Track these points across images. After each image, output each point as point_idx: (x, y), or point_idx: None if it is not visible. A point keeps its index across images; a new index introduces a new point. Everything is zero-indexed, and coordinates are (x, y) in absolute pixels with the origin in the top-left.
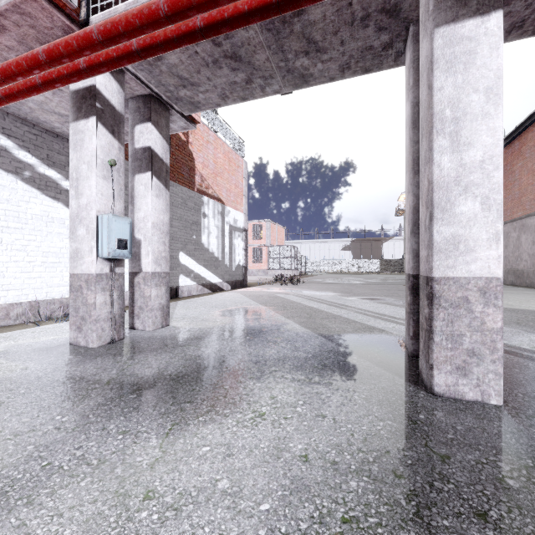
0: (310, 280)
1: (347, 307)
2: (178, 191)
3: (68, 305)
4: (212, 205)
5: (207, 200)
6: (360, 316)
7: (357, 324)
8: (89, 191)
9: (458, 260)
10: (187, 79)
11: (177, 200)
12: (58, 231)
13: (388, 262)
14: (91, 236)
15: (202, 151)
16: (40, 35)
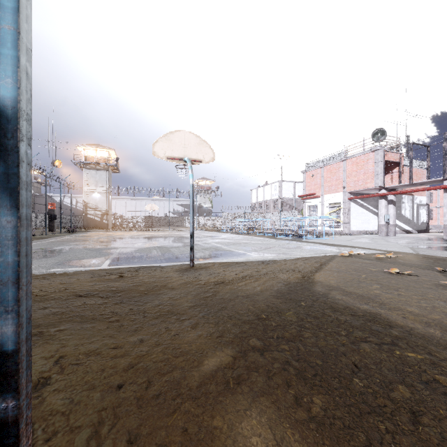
0: None
1: None
2: None
3: (365, 232)
4: (406, 197)
5: (404, 196)
6: None
7: None
8: (382, 211)
9: (446, 222)
10: (401, 187)
11: None
12: (363, 215)
13: None
14: (383, 218)
15: None
16: (375, 189)
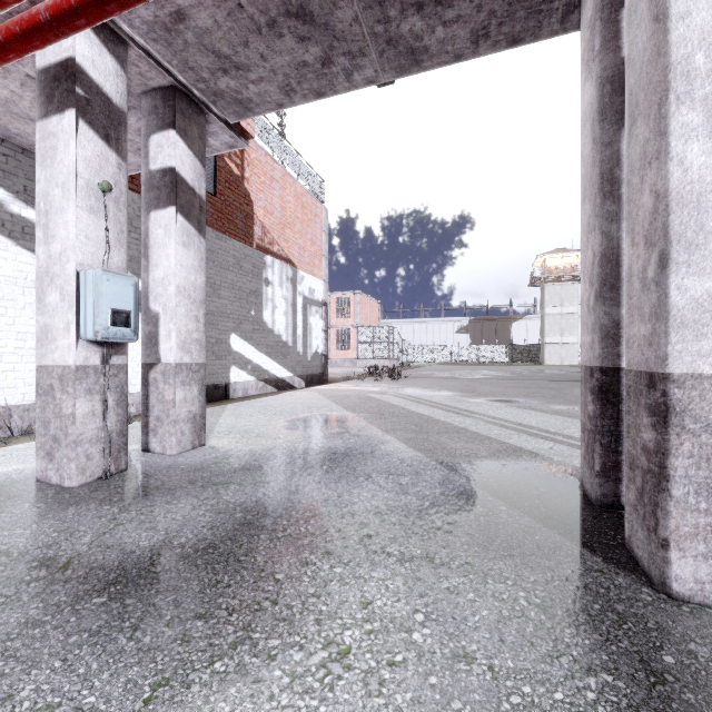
0: (415, 373)
1: (473, 414)
2: (229, 247)
3: None
4: (279, 268)
5: (271, 260)
6: (496, 429)
7: (493, 443)
8: (64, 232)
9: None
10: (229, 58)
11: (227, 259)
12: None
13: (519, 348)
14: (67, 304)
15: (264, 192)
16: None
